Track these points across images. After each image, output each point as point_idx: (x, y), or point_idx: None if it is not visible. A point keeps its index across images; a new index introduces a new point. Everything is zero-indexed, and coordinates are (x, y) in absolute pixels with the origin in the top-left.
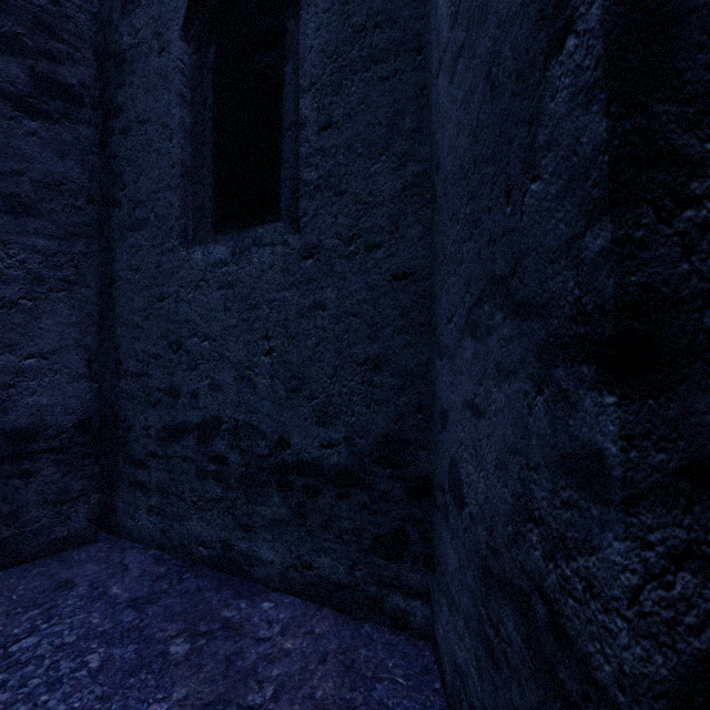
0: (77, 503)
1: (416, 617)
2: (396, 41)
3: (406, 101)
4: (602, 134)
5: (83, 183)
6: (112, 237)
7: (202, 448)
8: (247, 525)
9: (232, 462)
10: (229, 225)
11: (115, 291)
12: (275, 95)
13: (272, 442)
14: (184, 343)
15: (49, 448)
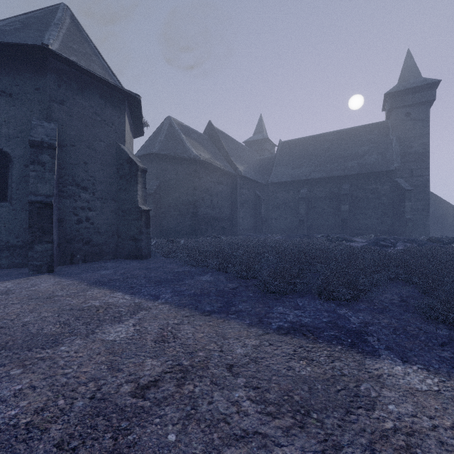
0: None
1: None
2: None
3: None
4: (29, 216)
5: None
6: None
7: None
8: None
9: None
10: None
11: None
12: (7, 178)
13: (6, 242)
14: None
15: None
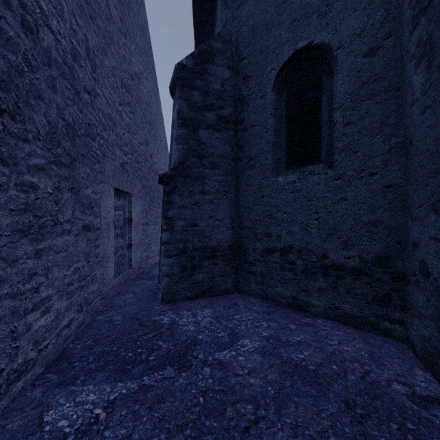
0: (228, 277)
1: (396, 332)
2: (385, 86)
3: (391, 112)
4: None
5: (230, 153)
6: (238, 173)
7: (283, 258)
8: (306, 290)
9: (298, 264)
10: (293, 166)
11: (239, 194)
12: (317, 110)
13: (319, 256)
14: (274, 215)
15: (221, 255)
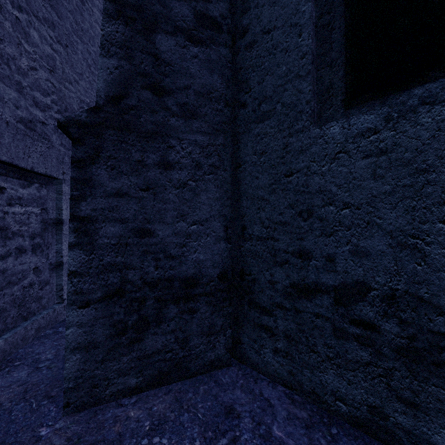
0: (219, 335)
1: None
2: None
3: None
4: None
5: (222, 91)
6: (237, 132)
7: (340, 310)
8: (411, 401)
9: (385, 330)
10: (366, 97)
11: (241, 172)
12: None
13: None
14: (316, 211)
15: (203, 292)
